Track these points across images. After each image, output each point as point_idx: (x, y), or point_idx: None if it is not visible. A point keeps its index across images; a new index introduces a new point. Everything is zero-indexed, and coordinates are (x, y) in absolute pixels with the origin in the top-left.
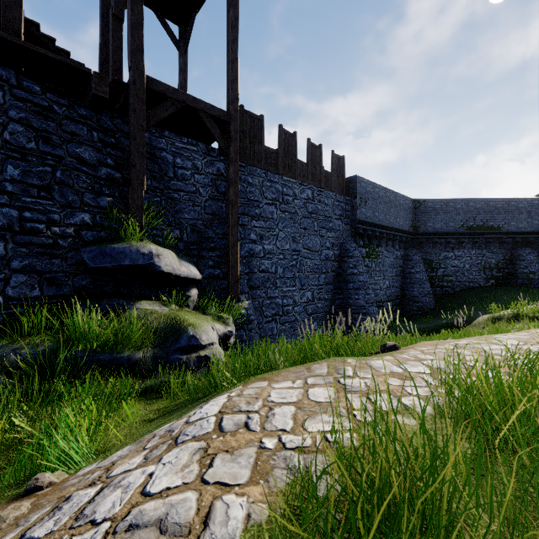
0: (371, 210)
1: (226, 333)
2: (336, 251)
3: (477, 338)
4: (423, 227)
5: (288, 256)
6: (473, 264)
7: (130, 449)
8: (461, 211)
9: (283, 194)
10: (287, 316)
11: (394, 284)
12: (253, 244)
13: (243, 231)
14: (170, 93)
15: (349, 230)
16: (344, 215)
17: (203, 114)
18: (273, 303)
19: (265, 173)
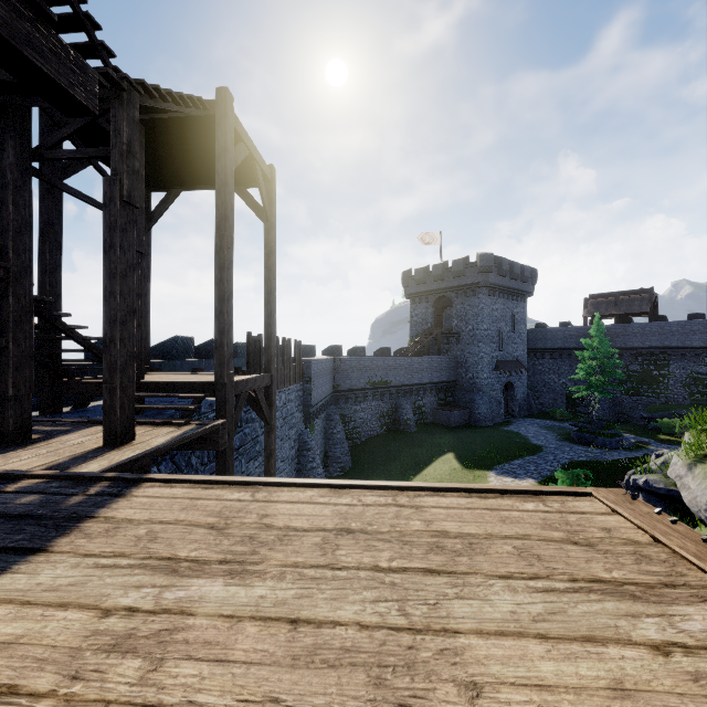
0: (317, 389)
1: None
2: (296, 446)
3: None
4: (340, 385)
5: None
6: (373, 414)
7: None
8: (367, 369)
9: None
10: None
11: (322, 449)
12: None
13: None
14: (244, 388)
15: (302, 416)
16: (300, 402)
17: (258, 391)
18: None
19: None
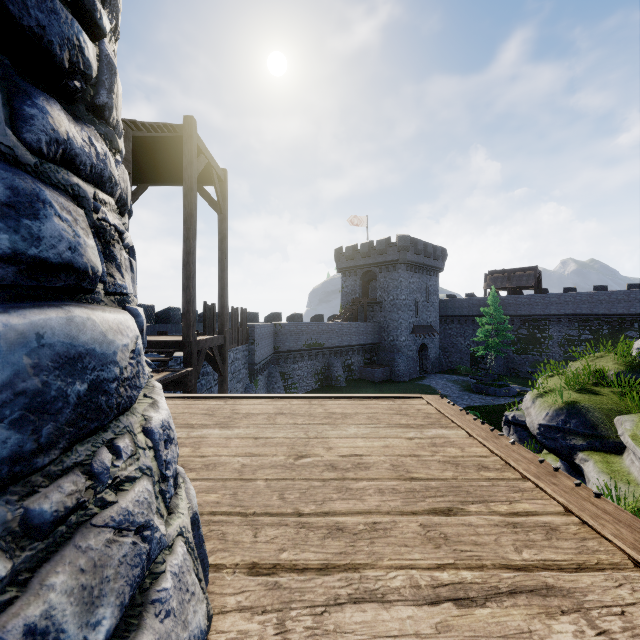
0: (260, 350)
1: None
2: None
3: None
4: (280, 347)
5: None
6: (309, 371)
7: None
8: (304, 333)
9: None
10: None
11: None
12: None
13: None
14: (204, 346)
15: (247, 373)
16: (246, 361)
17: (214, 348)
18: None
19: None
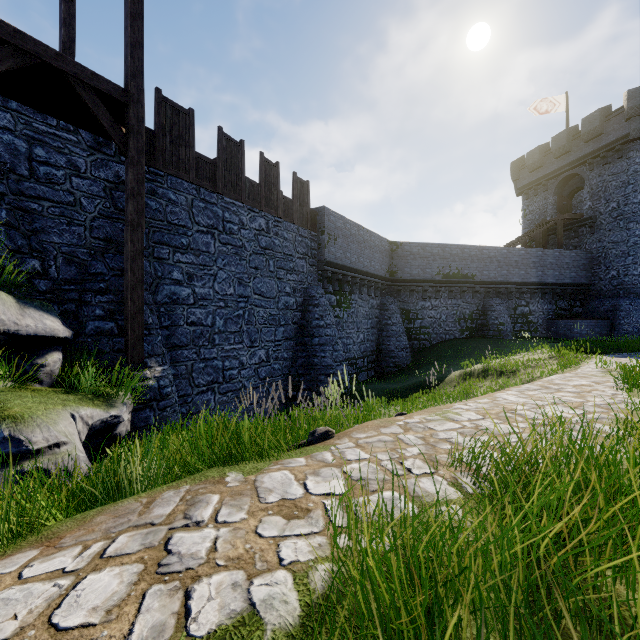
0: (342, 250)
1: (106, 419)
2: (299, 298)
3: (435, 410)
4: (400, 273)
5: (232, 303)
6: (449, 314)
7: None
8: (438, 257)
9: (224, 221)
10: (231, 383)
11: (369, 337)
12: (178, 286)
13: (161, 267)
14: (7, 36)
15: (315, 272)
16: (310, 254)
17: (78, 84)
18: (209, 367)
19: (197, 189)
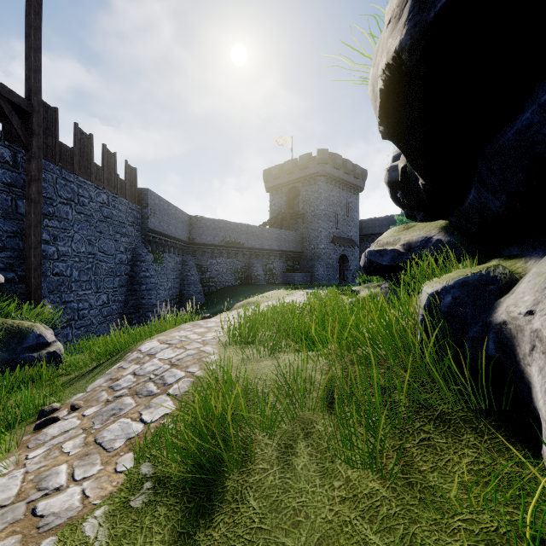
0: (159, 221)
1: None
2: (129, 255)
3: None
4: (196, 239)
5: (84, 259)
6: (228, 268)
7: (107, 376)
8: (221, 230)
9: (79, 195)
10: (83, 320)
11: (175, 285)
12: (46, 245)
13: None
14: None
15: (140, 236)
16: (136, 222)
17: None
18: (68, 308)
19: (60, 169)
